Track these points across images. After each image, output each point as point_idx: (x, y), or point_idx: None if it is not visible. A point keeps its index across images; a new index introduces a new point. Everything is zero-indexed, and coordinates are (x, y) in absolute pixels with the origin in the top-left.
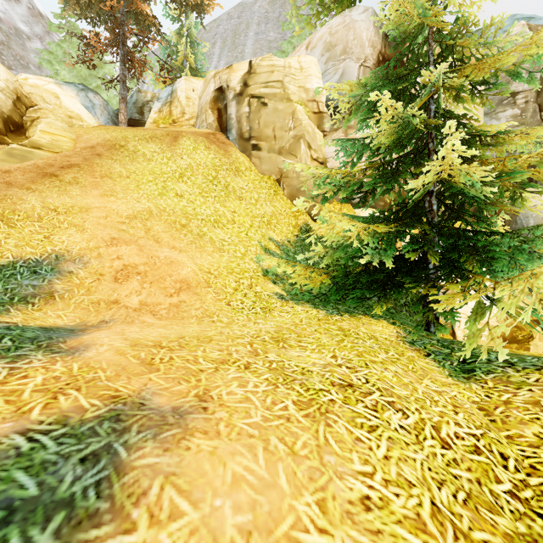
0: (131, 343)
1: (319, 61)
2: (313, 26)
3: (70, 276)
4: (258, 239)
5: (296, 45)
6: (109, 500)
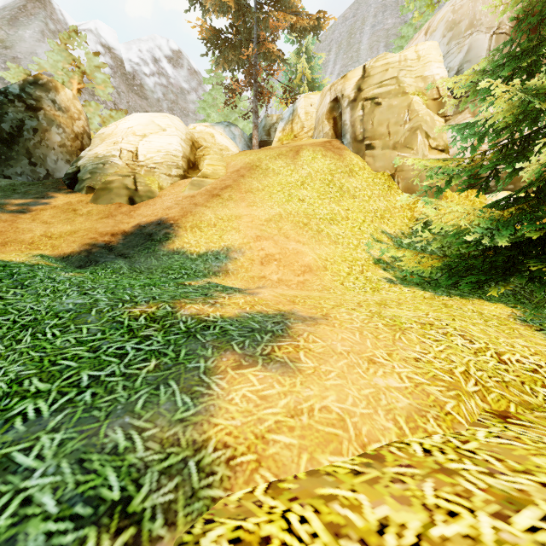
0: (280, 294)
1: (440, 44)
2: (434, 6)
3: (236, 261)
4: (370, 233)
5: (417, 25)
6: (287, 334)
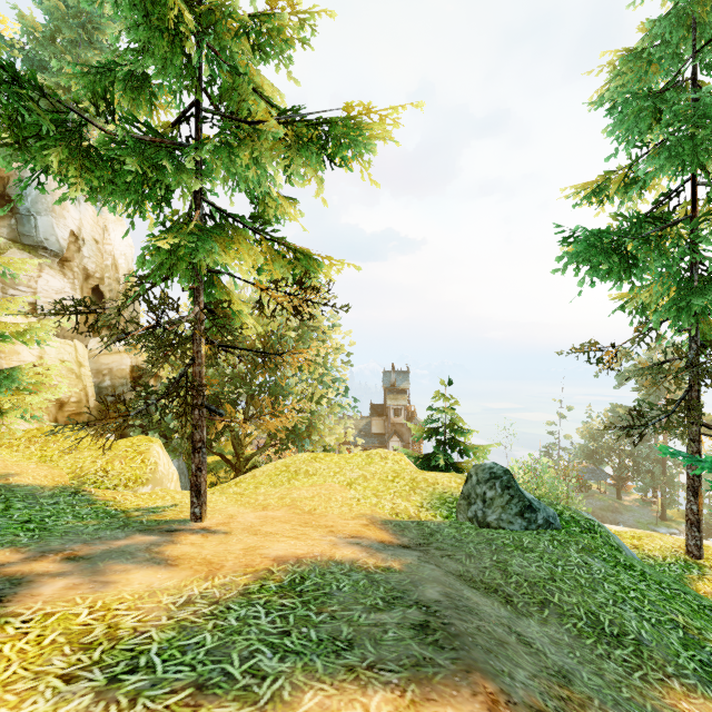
0: None
1: None
2: None
3: None
4: None
5: None
6: None
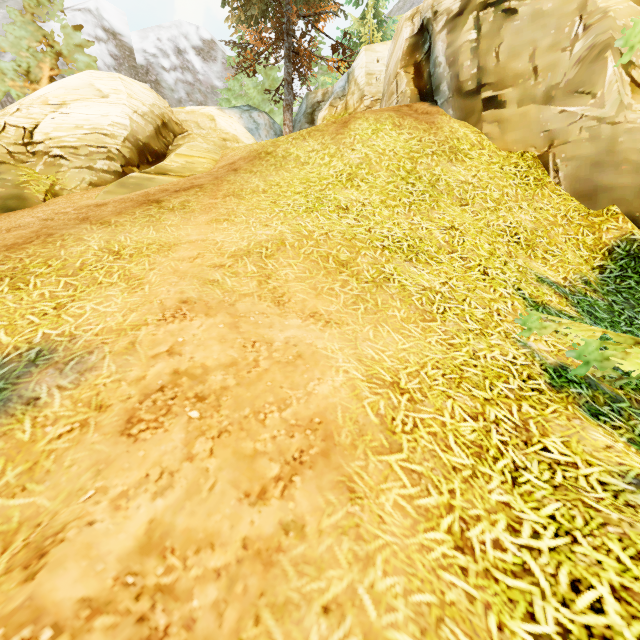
0: None
1: None
2: None
3: (23, 413)
4: (512, 282)
5: None
6: None
